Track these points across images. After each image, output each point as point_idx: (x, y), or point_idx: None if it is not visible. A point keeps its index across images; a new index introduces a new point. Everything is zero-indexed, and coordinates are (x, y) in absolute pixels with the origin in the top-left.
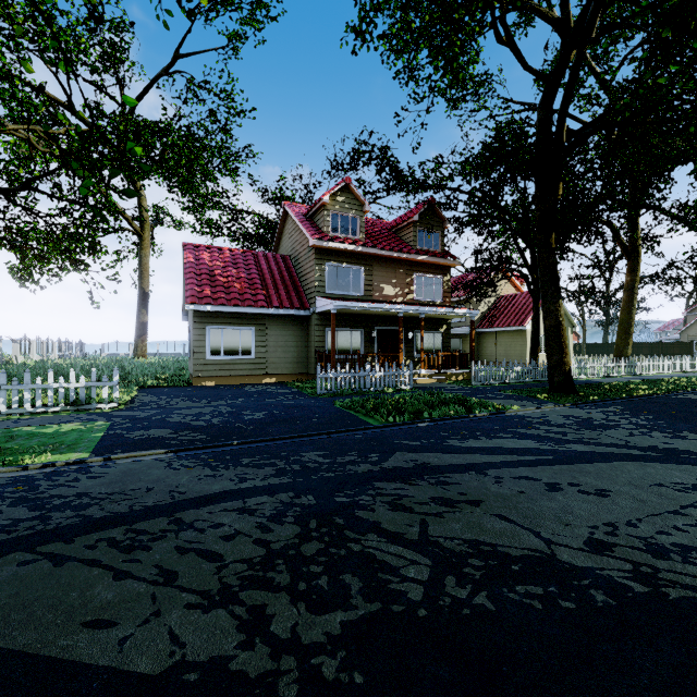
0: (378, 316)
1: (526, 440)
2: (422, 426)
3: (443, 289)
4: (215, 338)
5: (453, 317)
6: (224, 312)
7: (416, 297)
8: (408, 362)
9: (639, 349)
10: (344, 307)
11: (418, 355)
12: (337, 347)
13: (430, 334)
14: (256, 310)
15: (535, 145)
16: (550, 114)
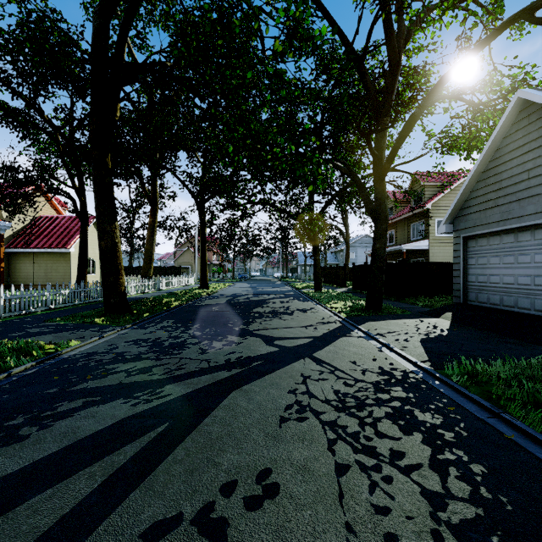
0: None
1: (110, 403)
2: None
3: None
4: None
5: None
6: None
7: None
8: None
9: (153, 271)
10: None
11: None
12: None
13: None
14: None
15: (91, 50)
16: (108, 29)
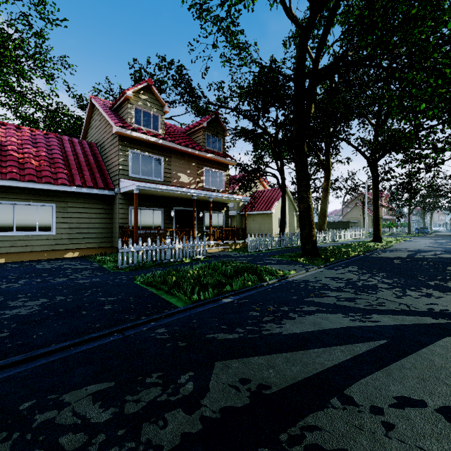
0: (176, 198)
1: (334, 314)
2: (227, 302)
3: (224, 181)
4: (4, 213)
5: (232, 202)
6: (17, 187)
7: (205, 186)
8: (199, 235)
9: None
10: (146, 188)
11: (207, 230)
12: (140, 224)
13: (215, 214)
14: (56, 187)
15: (295, 74)
16: (305, 54)
